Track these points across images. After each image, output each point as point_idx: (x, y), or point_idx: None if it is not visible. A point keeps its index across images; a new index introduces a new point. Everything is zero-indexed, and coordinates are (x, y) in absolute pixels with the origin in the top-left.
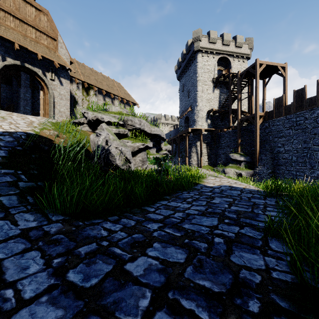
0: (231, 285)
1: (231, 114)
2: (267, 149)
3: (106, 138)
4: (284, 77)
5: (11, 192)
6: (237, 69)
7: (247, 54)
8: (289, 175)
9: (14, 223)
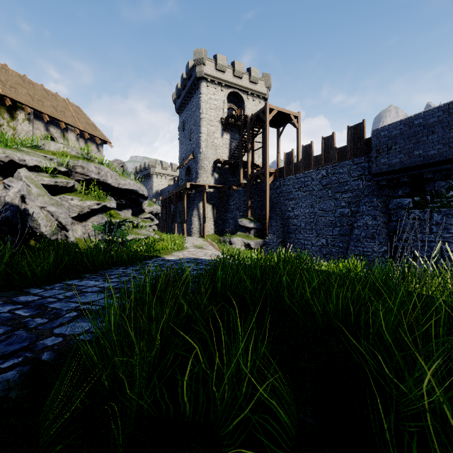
0: (12, 351)
1: (242, 168)
2: (278, 213)
3: (21, 192)
4: (297, 128)
5: None
6: (252, 111)
7: (264, 93)
8: (298, 245)
9: None
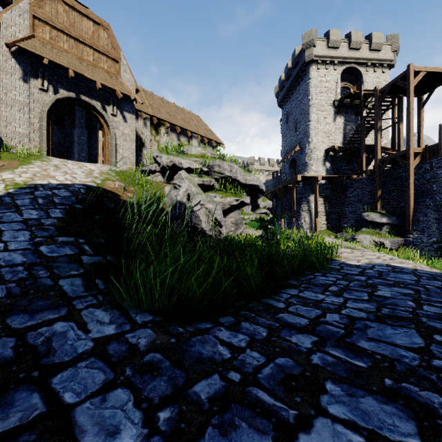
0: None
1: (364, 152)
2: (429, 205)
3: (188, 191)
4: None
5: (73, 272)
6: (372, 84)
7: (390, 59)
8: None
9: (82, 326)
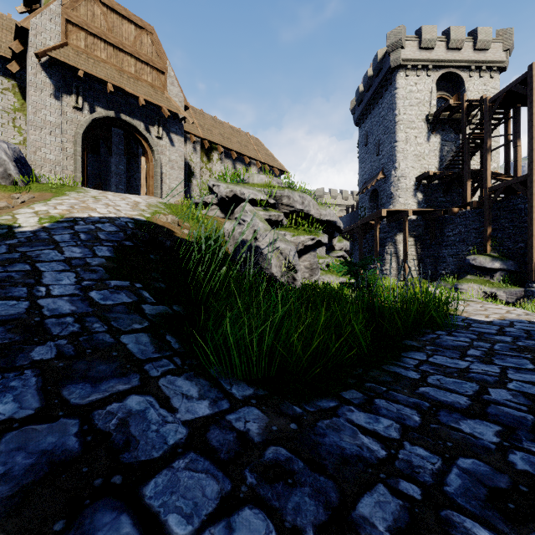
0: None
1: (469, 179)
2: None
3: (254, 227)
4: None
5: (135, 326)
6: (478, 93)
7: (501, 60)
8: None
9: (165, 402)
